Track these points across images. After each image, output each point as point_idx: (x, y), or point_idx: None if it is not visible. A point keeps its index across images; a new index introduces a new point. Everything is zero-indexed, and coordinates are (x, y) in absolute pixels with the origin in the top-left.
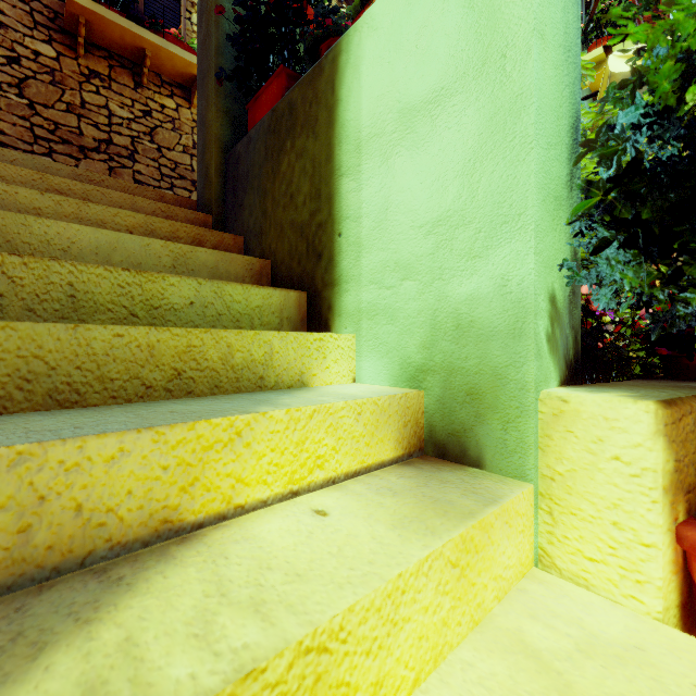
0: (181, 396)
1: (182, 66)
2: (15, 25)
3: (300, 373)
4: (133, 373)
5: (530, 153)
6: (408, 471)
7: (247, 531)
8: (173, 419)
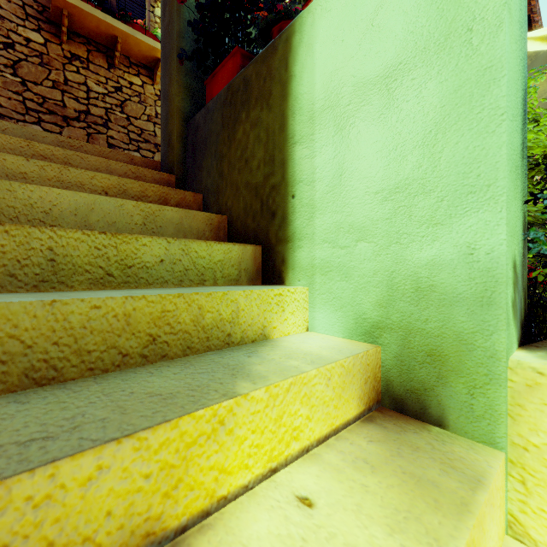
0: (155, 360)
1: (146, 51)
2: (10, 17)
3: (262, 327)
4: (109, 343)
5: (500, 125)
6: (374, 431)
7: (234, 536)
8: (154, 412)
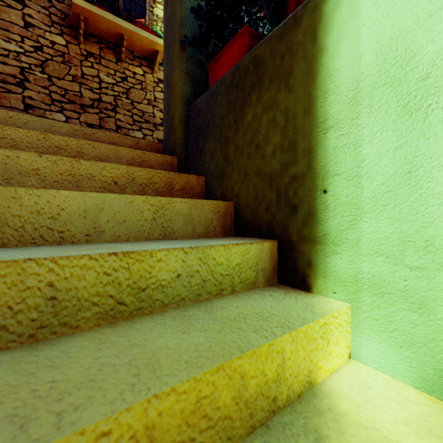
0: None
1: (147, 45)
2: (39, 24)
3: (308, 372)
4: None
5: None
6: None
7: None
8: None
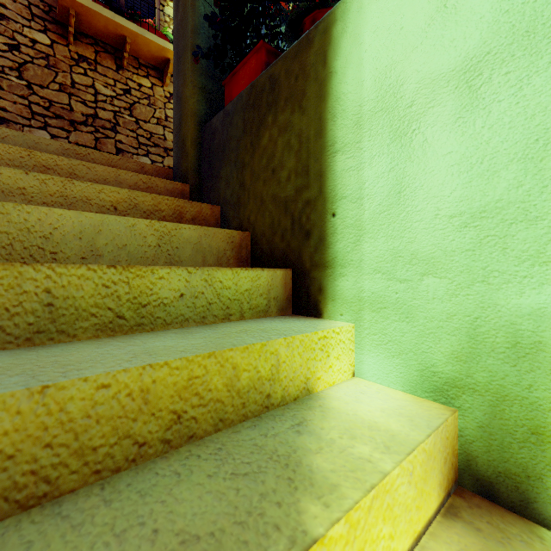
0: (180, 444)
1: (156, 51)
2: (16, 17)
3: (305, 379)
4: (122, 431)
5: None
6: (466, 537)
7: None
8: None
